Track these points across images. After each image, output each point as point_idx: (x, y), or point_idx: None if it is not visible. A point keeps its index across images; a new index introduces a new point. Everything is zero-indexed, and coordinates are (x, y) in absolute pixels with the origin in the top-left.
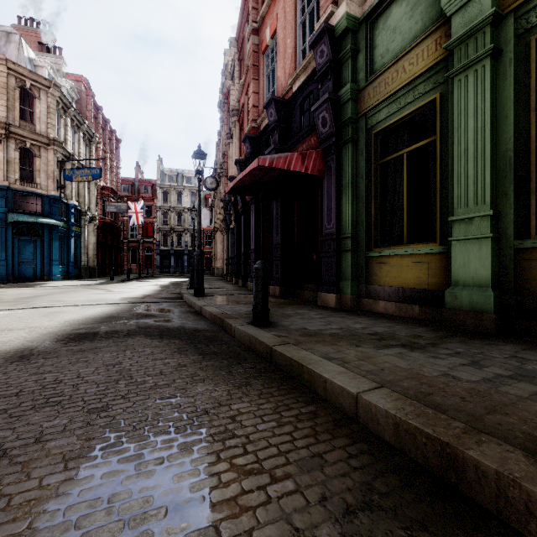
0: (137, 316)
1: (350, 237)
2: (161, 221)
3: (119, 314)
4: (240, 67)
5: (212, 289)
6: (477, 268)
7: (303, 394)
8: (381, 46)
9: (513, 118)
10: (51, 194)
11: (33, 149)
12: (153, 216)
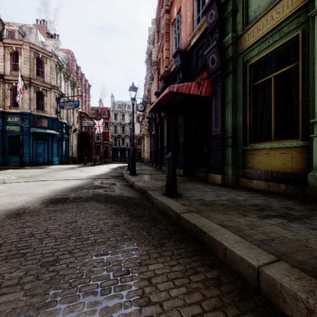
0: (94, 187)
1: (231, 136)
2: (113, 131)
3: (84, 185)
4: (158, 36)
5: (141, 171)
6: None
7: (206, 257)
8: (254, 5)
9: None
10: (52, 116)
11: (43, 92)
12: (108, 128)
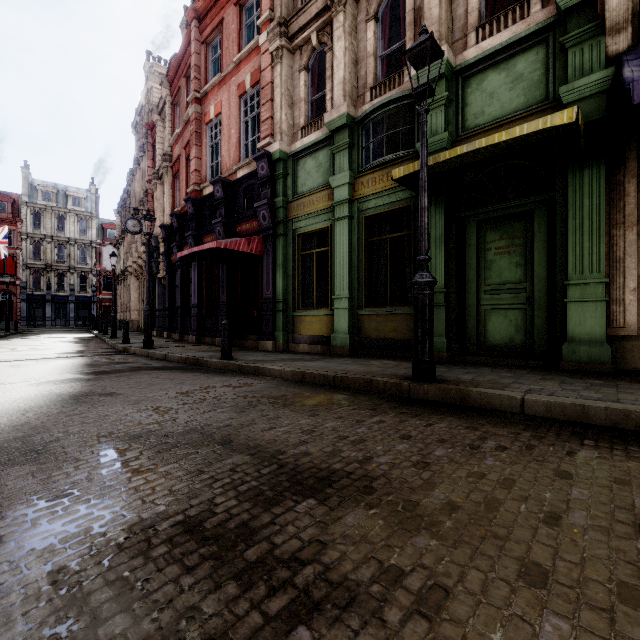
0: (113, 363)
1: (282, 301)
2: (29, 255)
3: (91, 363)
4: (173, 112)
5: None
6: (343, 323)
7: (261, 376)
8: (301, 179)
9: (357, 251)
10: None
11: None
12: (14, 245)
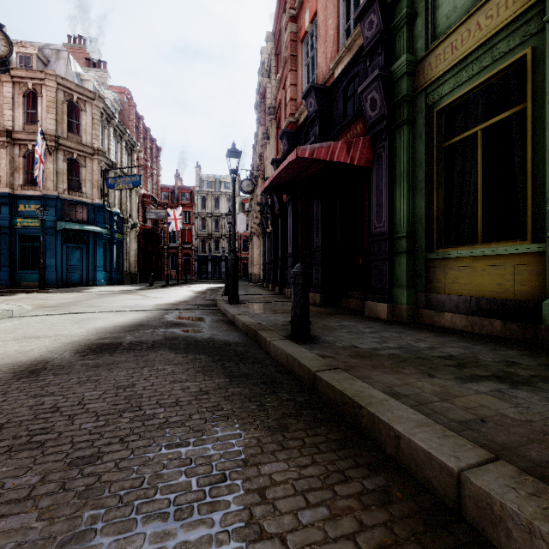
0: (166, 325)
1: (405, 236)
2: (199, 228)
3: (149, 322)
4: (277, 62)
5: (248, 296)
6: None
7: (363, 451)
8: (446, 4)
9: None
10: (95, 202)
11: (79, 160)
12: (191, 222)
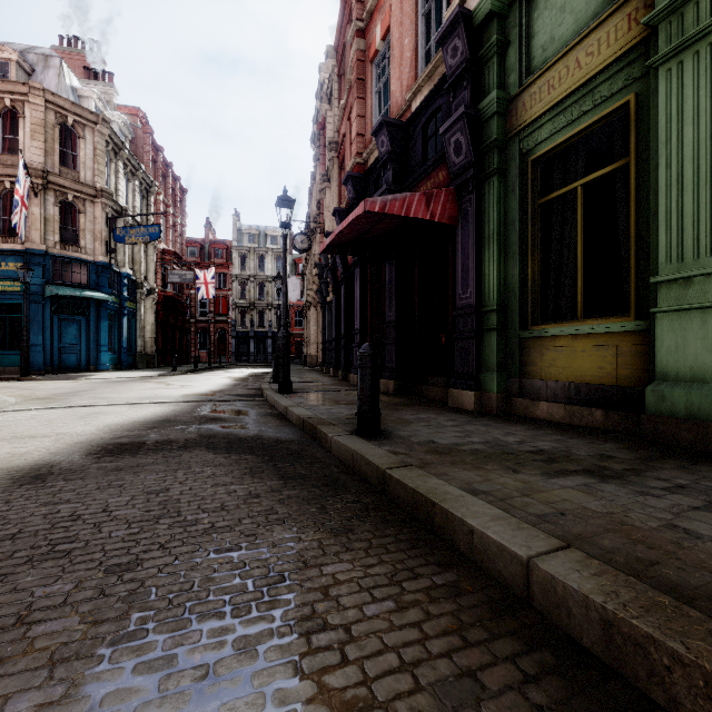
0: (200, 420)
1: (495, 310)
2: (238, 295)
3: (177, 416)
4: (340, 85)
5: (303, 384)
6: (698, 353)
7: (435, 550)
8: (542, 34)
9: None
10: (99, 260)
11: (76, 203)
12: (227, 287)
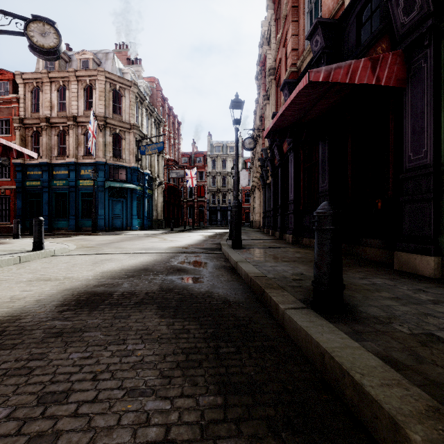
0: (168, 270)
1: None
2: (210, 184)
3: (154, 266)
4: (276, 26)
5: (250, 241)
6: None
7: None
8: None
9: None
10: (132, 165)
11: (120, 134)
12: (204, 180)
